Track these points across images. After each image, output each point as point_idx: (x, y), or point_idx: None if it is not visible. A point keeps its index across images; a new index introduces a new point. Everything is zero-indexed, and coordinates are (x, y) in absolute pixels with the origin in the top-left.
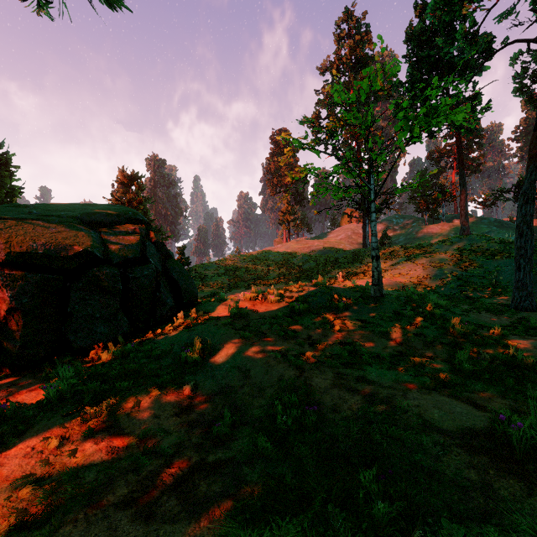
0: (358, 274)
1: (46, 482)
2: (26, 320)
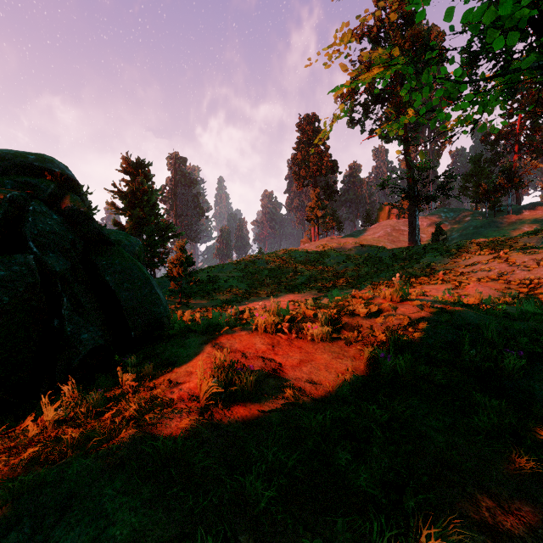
0: (420, 278)
1: None
2: None
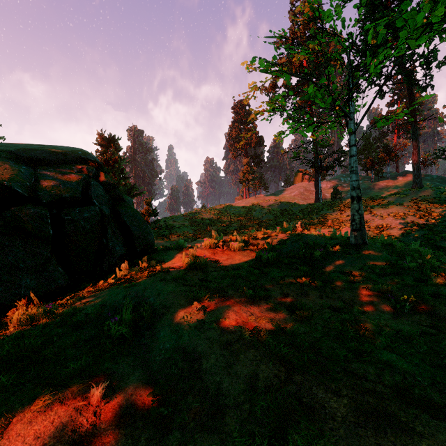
0: (316, 225)
1: None
2: None
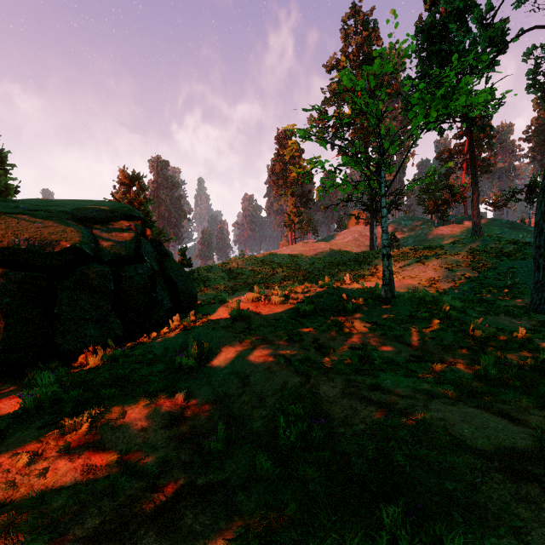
0: (366, 277)
1: (6, 509)
2: (8, 321)
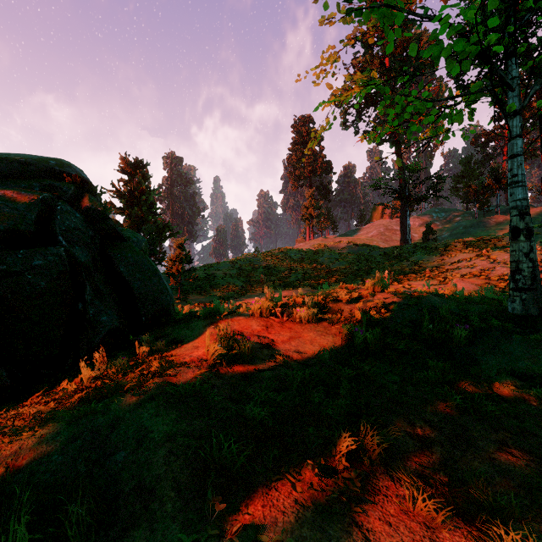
0: (408, 275)
1: None
2: None
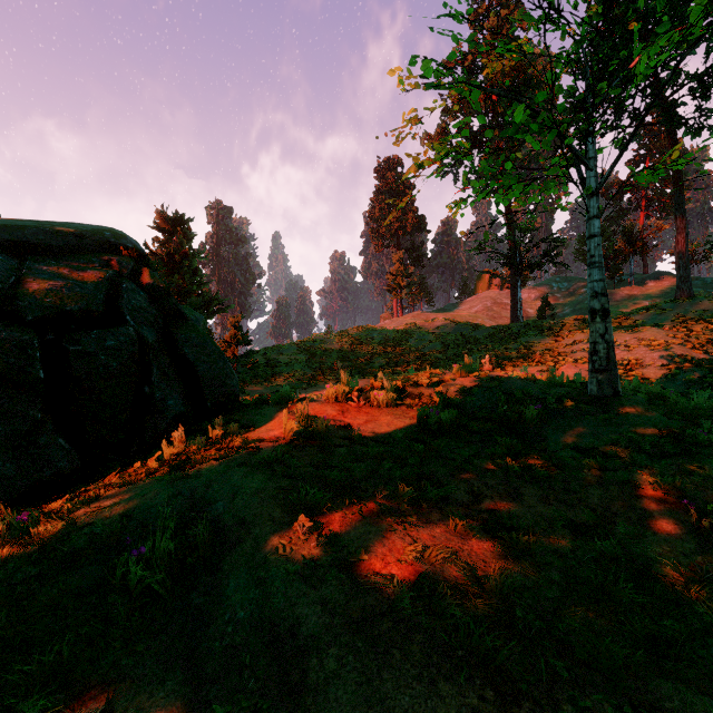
0: (514, 360)
1: None
2: None
